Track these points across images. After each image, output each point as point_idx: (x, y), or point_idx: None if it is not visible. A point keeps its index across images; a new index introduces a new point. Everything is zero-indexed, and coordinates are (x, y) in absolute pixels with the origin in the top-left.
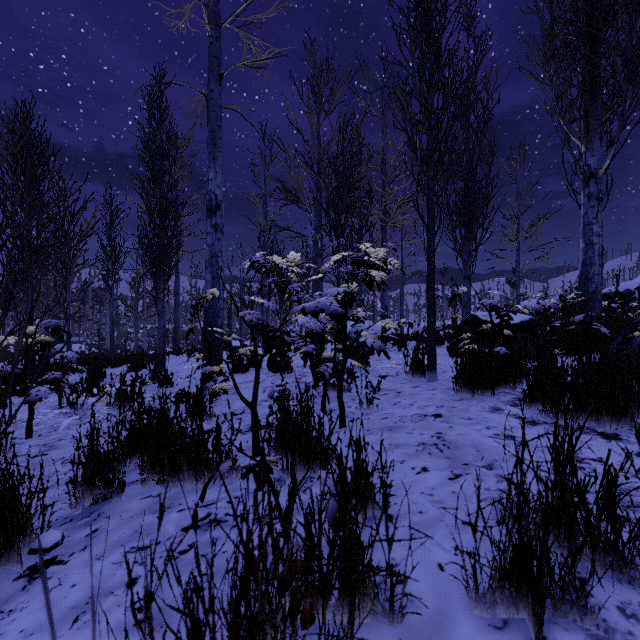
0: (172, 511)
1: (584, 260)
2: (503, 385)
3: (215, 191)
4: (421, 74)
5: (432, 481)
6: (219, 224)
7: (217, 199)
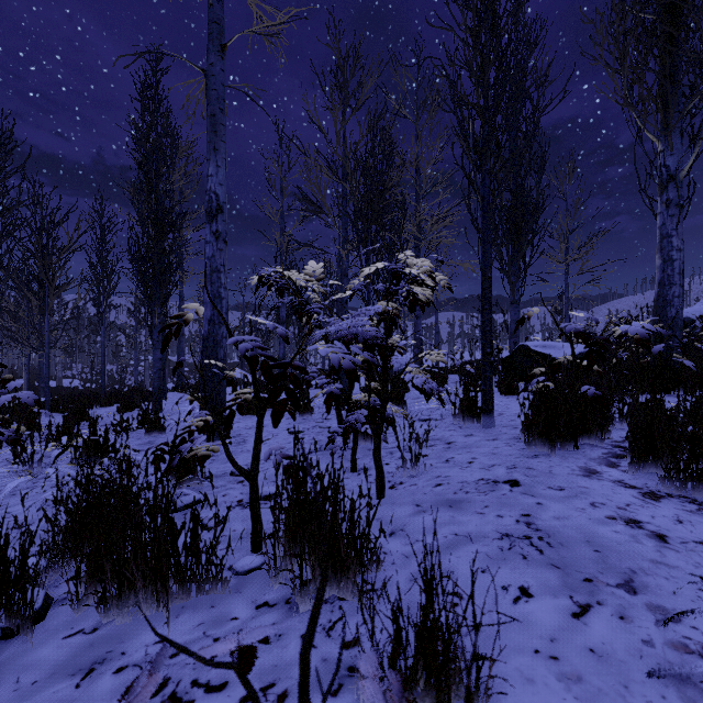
0: (105, 671)
1: (661, 279)
2: (586, 435)
3: (216, 190)
4: (475, 40)
5: (546, 621)
6: (221, 231)
7: (218, 200)
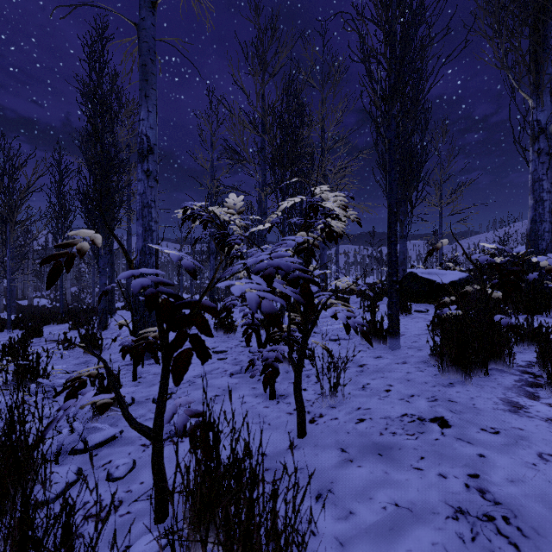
0: None
1: (533, 217)
2: (493, 360)
3: (147, 133)
4: None
5: None
6: (152, 170)
7: (149, 142)
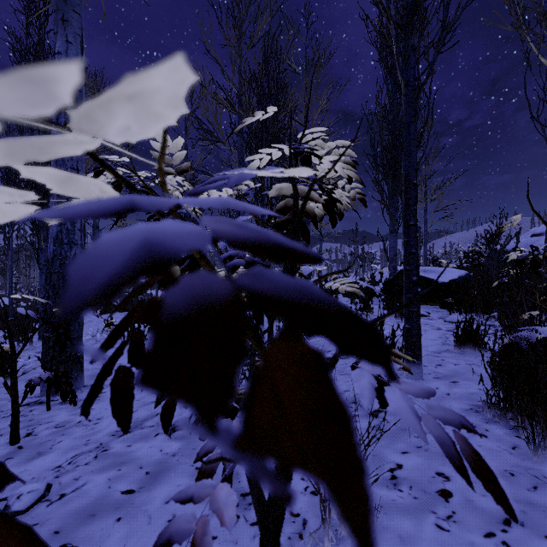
0: None
1: None
2: None
3: None
4: None
5: None
6: None
7: None
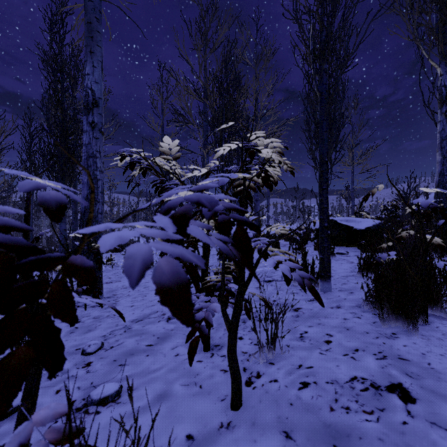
0: None
1: (441, 171)
2: (429, 306)
3: (92, 86)
4: None
5: None
6: (97, 122)
7: (94, 95)
